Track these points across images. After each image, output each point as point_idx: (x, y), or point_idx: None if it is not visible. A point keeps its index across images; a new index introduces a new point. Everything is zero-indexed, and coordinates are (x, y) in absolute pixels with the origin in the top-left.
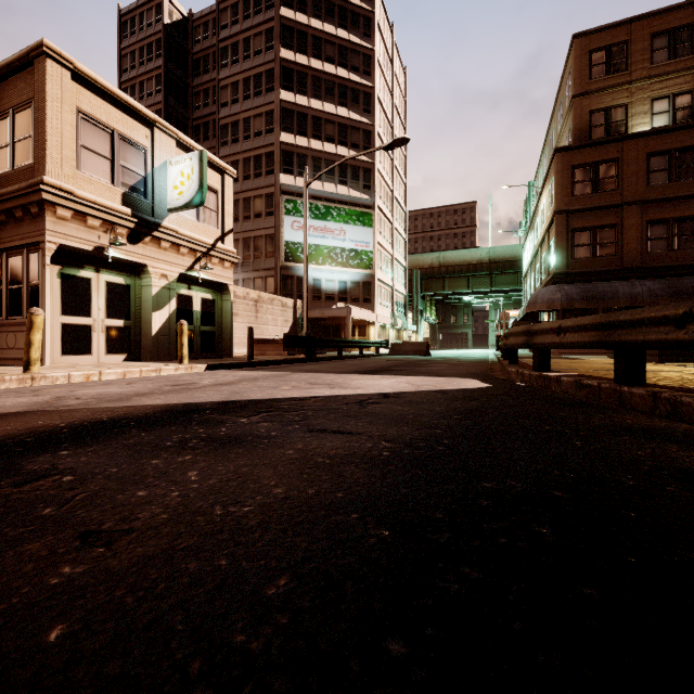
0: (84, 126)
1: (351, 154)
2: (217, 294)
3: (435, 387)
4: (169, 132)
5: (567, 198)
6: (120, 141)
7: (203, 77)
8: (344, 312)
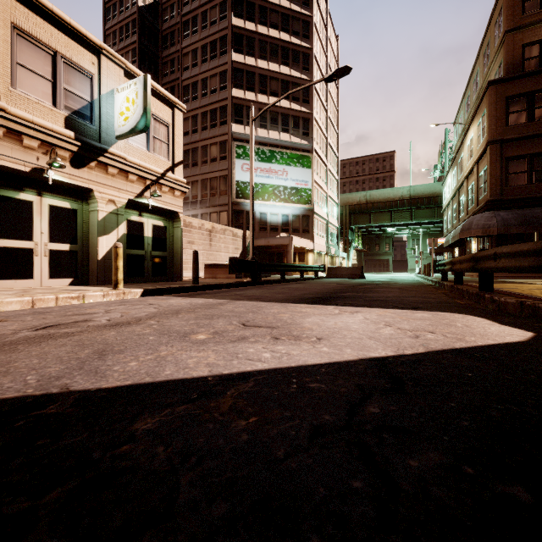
0: (20, 43)
1: (292, 106)
2: (168, 221)
3: (449, 339)
4: (117, 61)
5: (501, 128)
6: (63, 64)
7: (170, 49)
8: (286, 241)
